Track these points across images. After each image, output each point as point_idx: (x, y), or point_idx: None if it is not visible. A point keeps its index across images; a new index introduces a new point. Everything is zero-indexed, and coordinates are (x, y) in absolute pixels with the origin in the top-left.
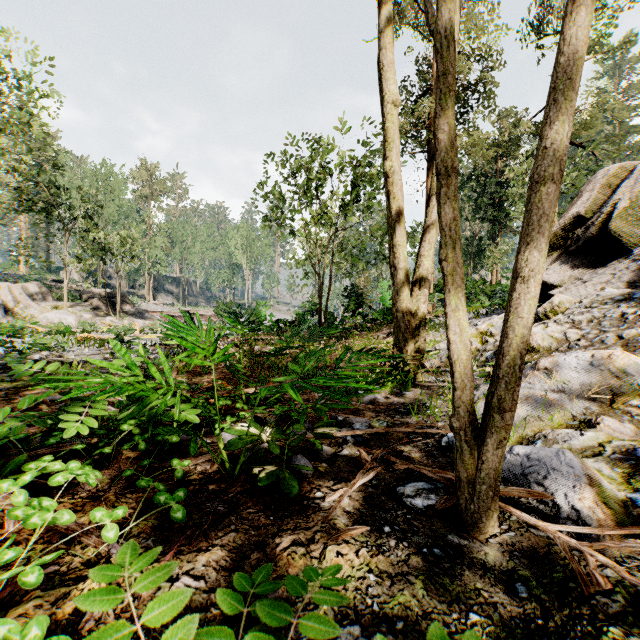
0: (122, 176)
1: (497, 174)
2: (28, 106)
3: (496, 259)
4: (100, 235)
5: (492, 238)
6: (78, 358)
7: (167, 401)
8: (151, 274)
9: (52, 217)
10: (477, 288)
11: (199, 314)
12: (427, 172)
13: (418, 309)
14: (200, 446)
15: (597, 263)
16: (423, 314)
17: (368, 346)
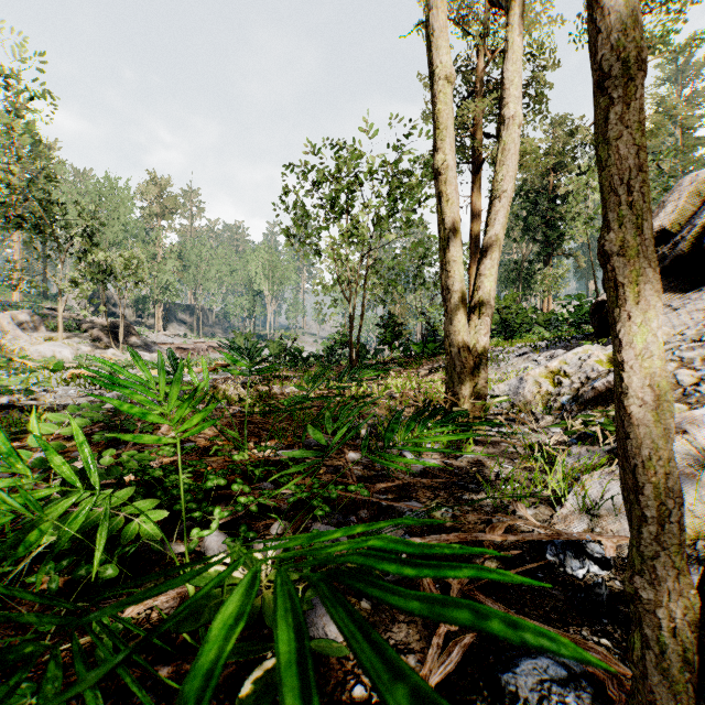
0: (128, 191)
1: (549, 190)
2: (17, 109)
3: (549, 284)
4: (100, 257)
5: (543, 261)
6: (58, 401)
7: (82, 517)
8: (161, 301)
9: (45, 236)
10: (527, 317)
11: (215, 346)
12: (472, 185)
13: (478, 343)
14: (169, 561)
15: (687, 286)
16: (484, 349)
17: (409, 386)
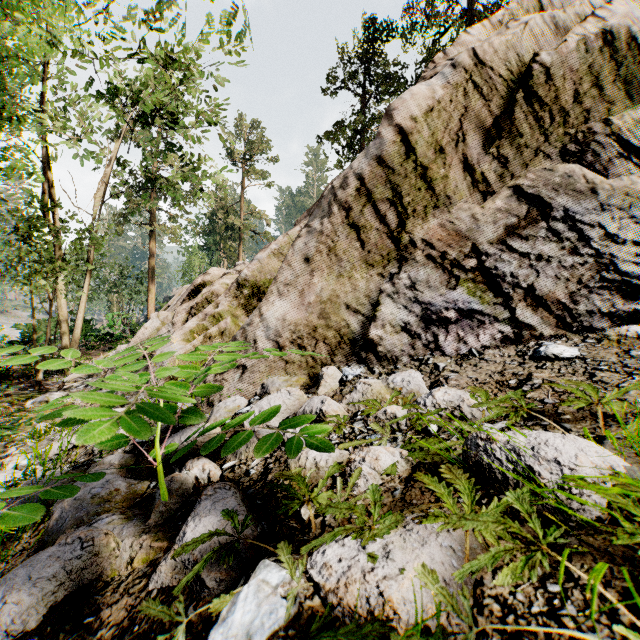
0: None
1: (223, 229)
2: None
3: None
4: None
5: None
6: None
7: None
8: None
9: None
10: None
11: None
12: (150, 238)
13: None
14: None
15: None
16: None
17: None
